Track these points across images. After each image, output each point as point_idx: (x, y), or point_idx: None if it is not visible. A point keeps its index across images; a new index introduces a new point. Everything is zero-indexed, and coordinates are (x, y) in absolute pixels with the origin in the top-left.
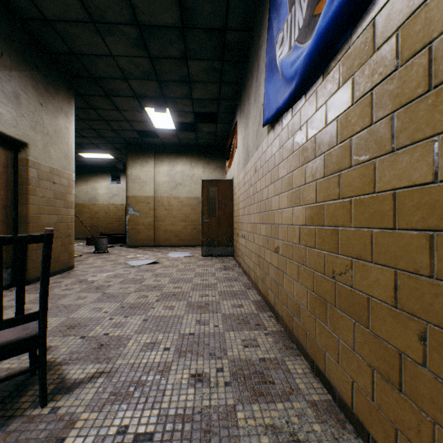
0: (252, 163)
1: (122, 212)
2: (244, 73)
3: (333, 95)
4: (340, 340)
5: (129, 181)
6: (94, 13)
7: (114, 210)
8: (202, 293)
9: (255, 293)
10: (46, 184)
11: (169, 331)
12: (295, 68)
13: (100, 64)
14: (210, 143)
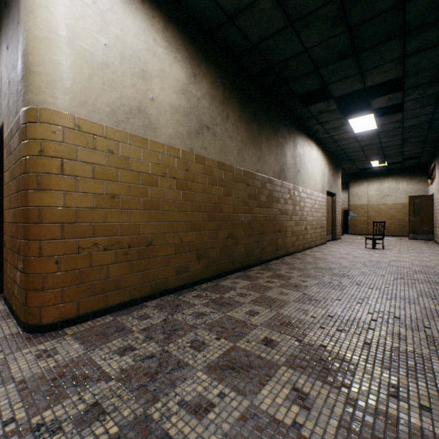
0: None
1: None
2: (438, 147)
3: None
4: None
5: (349, 196)
6: (364, 149)
7: None
8: (413, 246)
9: None
10: (337, 206)
11: (403, 248)
12: None
13: (356, 156)
14: (413, 166)
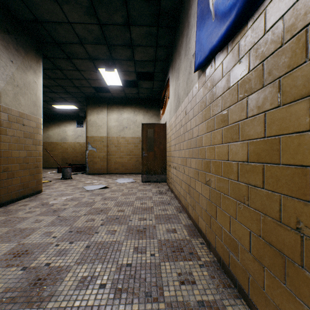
0: (182, 108)
1: (84, 148)
2: (175, 37)
3: (298, 1)
4: None
5: (88, 125)
6: None
7: (79, 146)
8: (141, 217)
9: (186, 216)
10: (16, 126)
11: (107, 260)
12: None
13: (60, 30)
14: (149, 97)
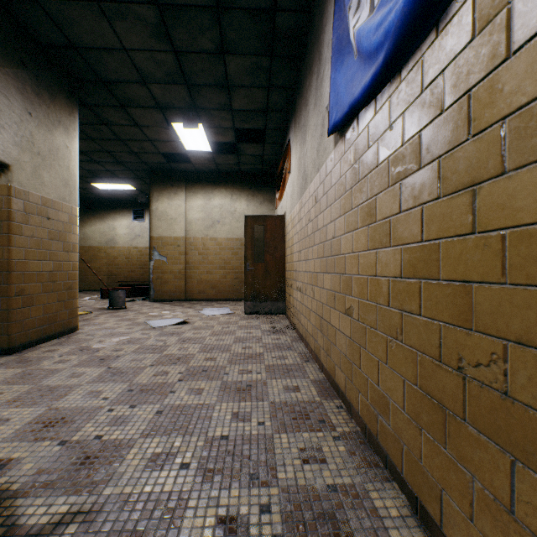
0: (311, 191)
1: (146, 258)
2: (300, 73)
3: (460, 55)
4: (475, 482)
5: (153, 217)
6: None
7: (137, 254)
8: (243, 369)
9: (316, 368)
10: (36, 220)
11: (191, 432)
12: (386, 28)
13: (109, 61)
14: (256, 170)
